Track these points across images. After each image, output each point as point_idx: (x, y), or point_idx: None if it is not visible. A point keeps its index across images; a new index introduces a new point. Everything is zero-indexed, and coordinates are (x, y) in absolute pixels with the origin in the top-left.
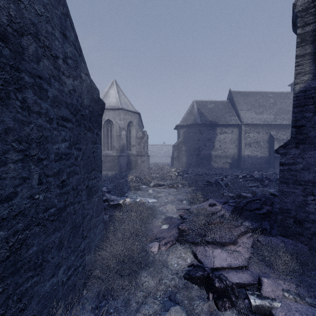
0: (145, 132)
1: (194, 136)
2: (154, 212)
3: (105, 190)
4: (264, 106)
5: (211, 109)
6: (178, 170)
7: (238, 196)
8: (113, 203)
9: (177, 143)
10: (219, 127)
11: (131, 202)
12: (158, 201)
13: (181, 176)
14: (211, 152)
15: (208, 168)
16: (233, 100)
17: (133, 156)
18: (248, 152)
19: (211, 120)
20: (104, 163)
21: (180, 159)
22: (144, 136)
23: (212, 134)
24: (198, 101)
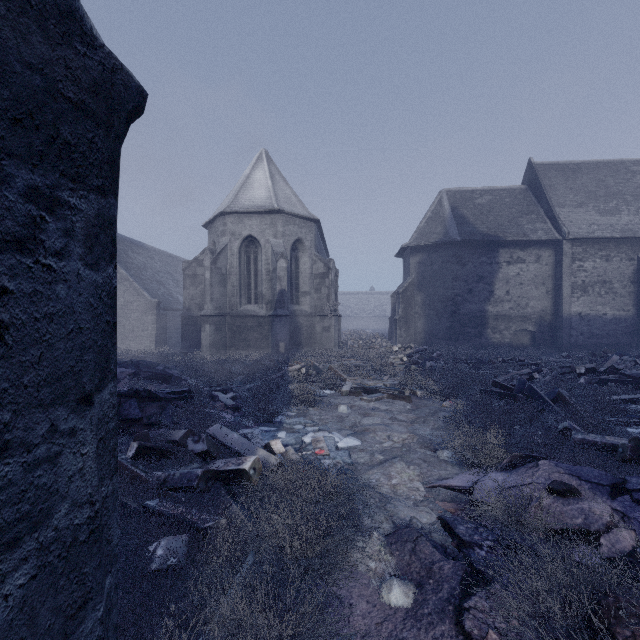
0: (332, 263)
1: (443, 269)
2: (355, 504)
3: (229, 404)
4: (620, 195)
5: (484, 207)
6: (409, 349)
7: (638, 452)
8: (225, 465)
9: (405, 287)
10: (506, 247)
11: (287, 449)
12: (364, 446)
13: (417, 364)
14: (484, 308)
15: (477, 344)
16: (539, 184)
17: (303, 316)
18: (580, 306)
19: (484, 232)
20: (241, 332)
21: (411, 323)
22: (330, 272)
23: (488, 265)
24: (453, 191)
